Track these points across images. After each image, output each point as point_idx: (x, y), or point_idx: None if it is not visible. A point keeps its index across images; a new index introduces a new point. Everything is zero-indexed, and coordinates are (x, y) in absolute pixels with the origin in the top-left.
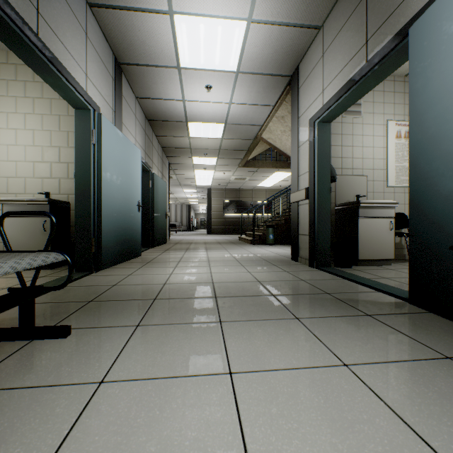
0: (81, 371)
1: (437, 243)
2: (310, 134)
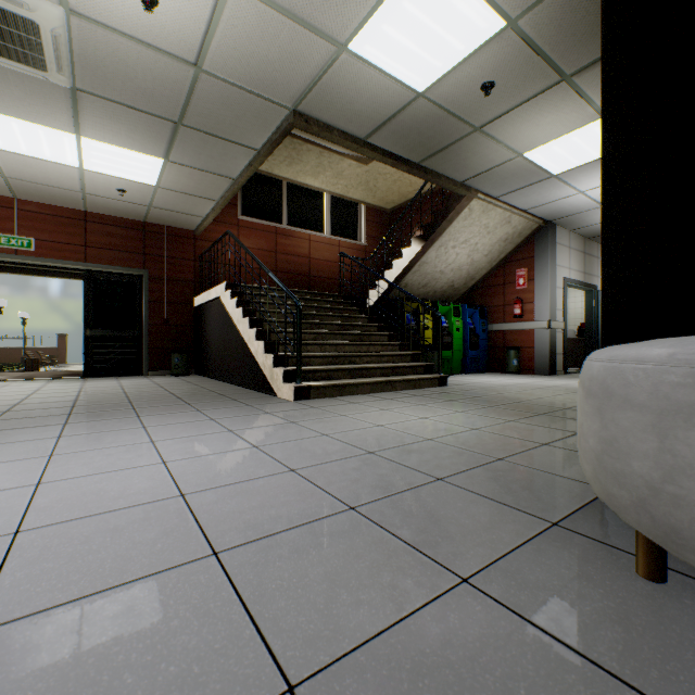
0: None
1: None
2: (565, 287)
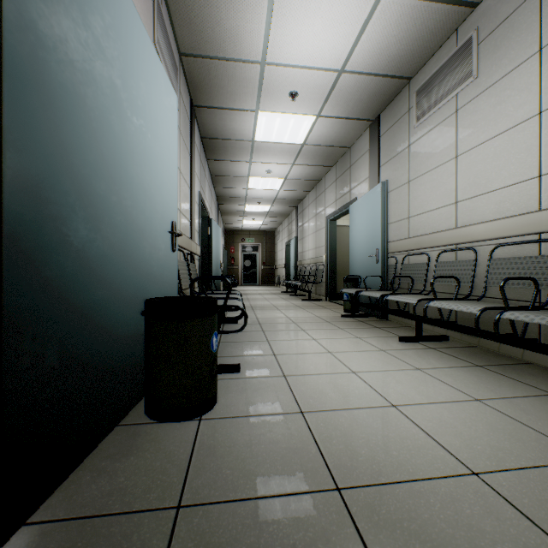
0: (508, 404)
1: (69, 338)
2: None
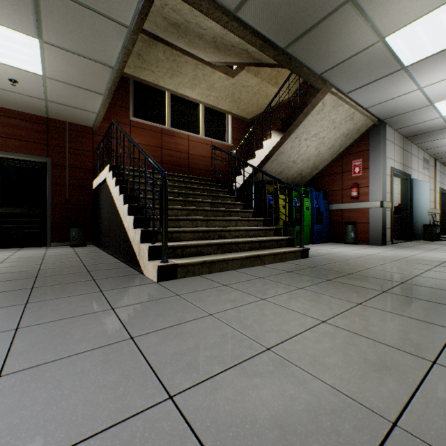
0: None
1: (415, 226)
2: (392, 174)
